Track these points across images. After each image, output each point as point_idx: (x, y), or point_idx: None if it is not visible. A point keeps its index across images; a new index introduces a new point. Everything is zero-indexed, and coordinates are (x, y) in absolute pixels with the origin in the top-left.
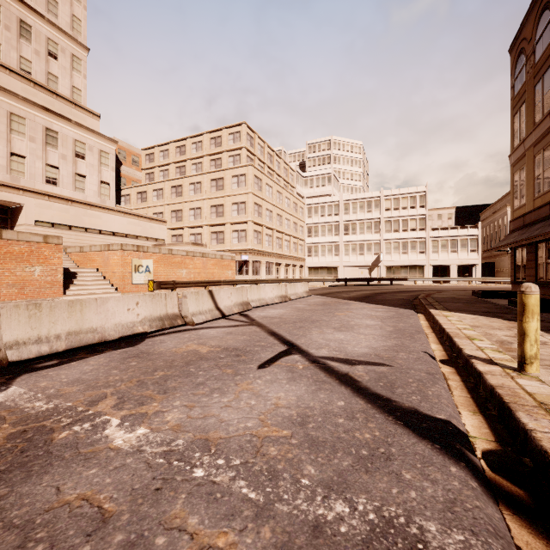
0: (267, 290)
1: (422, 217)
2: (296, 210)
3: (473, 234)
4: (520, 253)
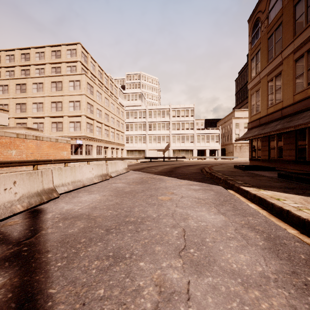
0: (85, 170)
1: (192, 122)
2: (118, 112)
3: (217, 132)
4: (255, 141)
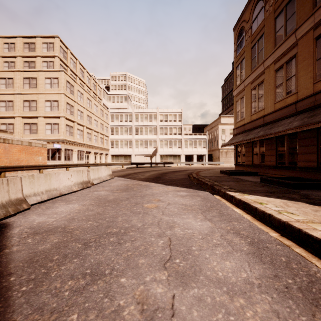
0: (62, 177)
1: (179, 127)
2: (102, 115)
3: (204, 138)
4: (240, 147)
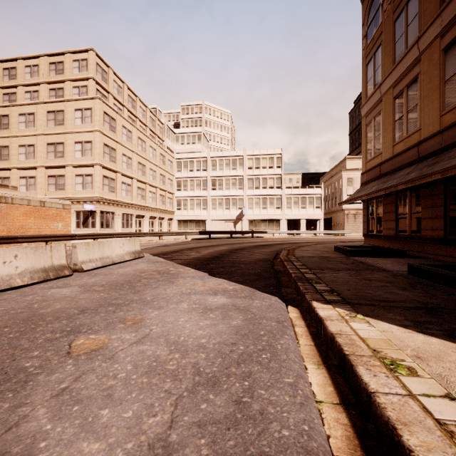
0: None
1: (278, 177)
2: (163, 162)
3: (318, 193)
4: (374, 205)
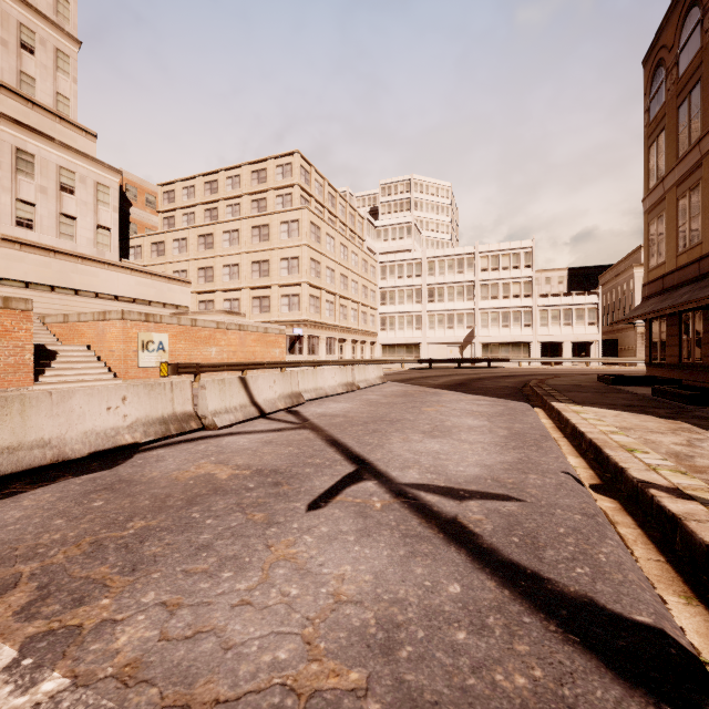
0: (327, 375)
1: (527, 280)
2: (365, 269)
3: (591, 302)
4: (657, 325)
